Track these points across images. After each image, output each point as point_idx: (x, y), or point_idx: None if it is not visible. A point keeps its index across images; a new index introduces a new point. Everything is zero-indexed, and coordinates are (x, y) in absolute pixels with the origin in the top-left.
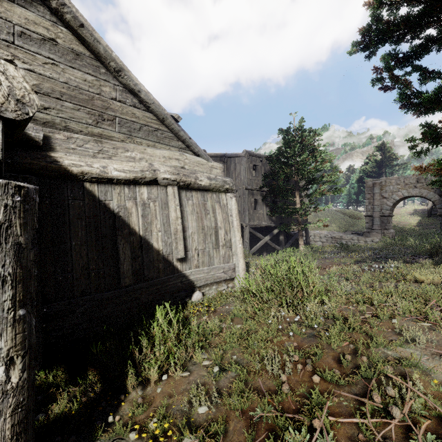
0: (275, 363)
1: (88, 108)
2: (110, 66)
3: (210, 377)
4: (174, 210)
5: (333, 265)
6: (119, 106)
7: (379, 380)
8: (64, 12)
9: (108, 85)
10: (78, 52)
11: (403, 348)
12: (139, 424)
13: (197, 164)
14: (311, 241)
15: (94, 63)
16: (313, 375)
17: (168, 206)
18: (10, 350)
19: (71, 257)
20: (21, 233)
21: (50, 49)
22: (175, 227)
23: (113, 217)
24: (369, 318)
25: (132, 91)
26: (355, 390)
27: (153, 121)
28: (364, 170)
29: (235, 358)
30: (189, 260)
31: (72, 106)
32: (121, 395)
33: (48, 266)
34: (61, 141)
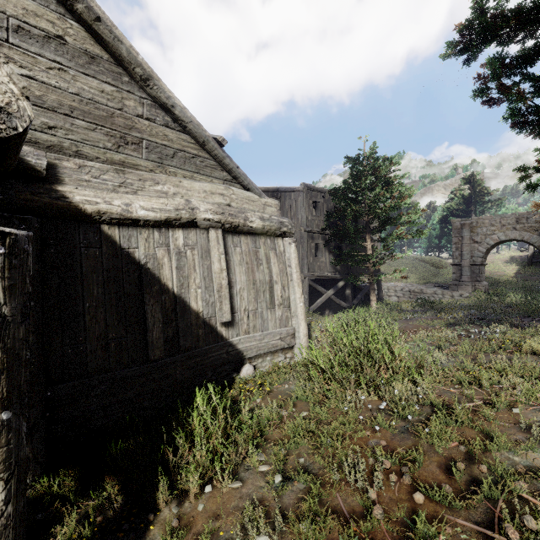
0: (359, 471)
1: (106, 128)
2: (136, 73)
3: (271, 490)
4: (217, 260)
5: (418, 329)
6: (147, 125)
7: (508, 502)
8: (75, 0)
9: (133, 98)
10: (93, 54)
11: (535, 452)
12: None
13: (247, 200)
14: (384, 295)
15: (114, 68)
16: (412, 490)
17: (210, 254)
18: None
19: (84, 323)
20: (6, 301)
21: (56, 49)
22: (219, 282)
23: (139, 270)
24: (480, 406)
25: (163, 106)
26: (475, 516)
27: (191, 146)
28: (448, 208)
29: (303, 461)
30: (237, 323)
31: (86, 124)
32: (149, 514)
33: (54, 336)
34: (70, 170)
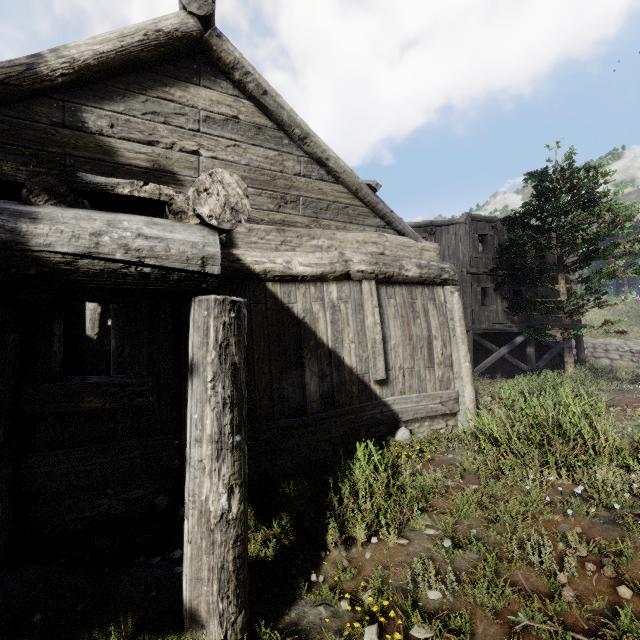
0: (544, 553)
1: (269, 191)
2: (294, 134)
3: (440, 553)
4: (371, 313)
5: None
6: (304, 182)
7: None
8: (247, 82)
9: (292, 158)
10: (260, 125)
11: None
12: (348, 592)
13: (402, 246)
14: (588, 357)
15: (276, 134)
16: (616, 585)
17: (363, 307)
18: (230, 477)
19: (254, 373)
20: (236, 352)
21: (232, 129)
22: (373, 337)
23: (297, 325)
24: None
25: (318, 160)
26: None
27: (344, 195)
28: None
29: (475, 533)
30: (391, 382)
31: (254, 191)
32: (321, 551)
33: None
34: (242, 235)
